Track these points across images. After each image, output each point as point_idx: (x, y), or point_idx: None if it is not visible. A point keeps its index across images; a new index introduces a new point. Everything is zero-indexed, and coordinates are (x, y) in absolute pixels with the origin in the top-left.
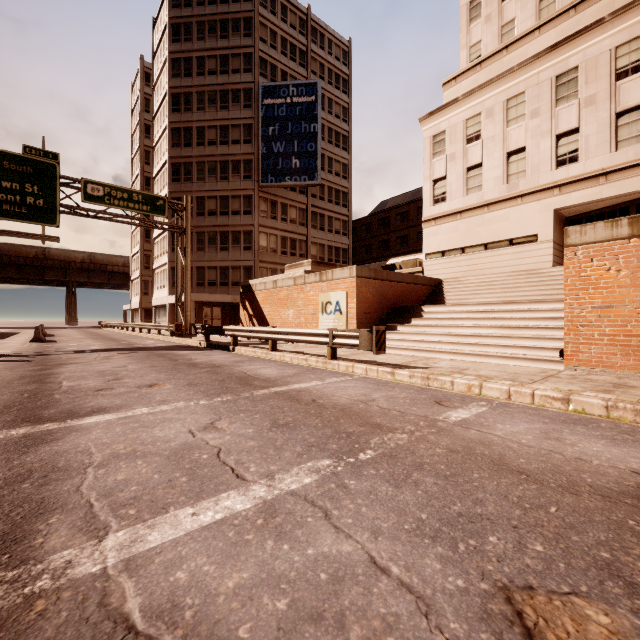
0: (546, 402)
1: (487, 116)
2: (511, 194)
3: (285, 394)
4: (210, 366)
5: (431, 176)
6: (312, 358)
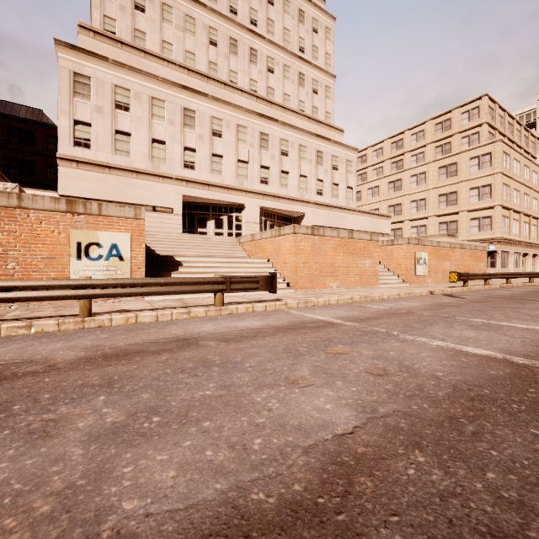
0: (347, 301)
1: (136, 97)
2: (156, 172)
3: (355, 320)
4: (177, 342)
5: (72, 113)
6: (199, 309)
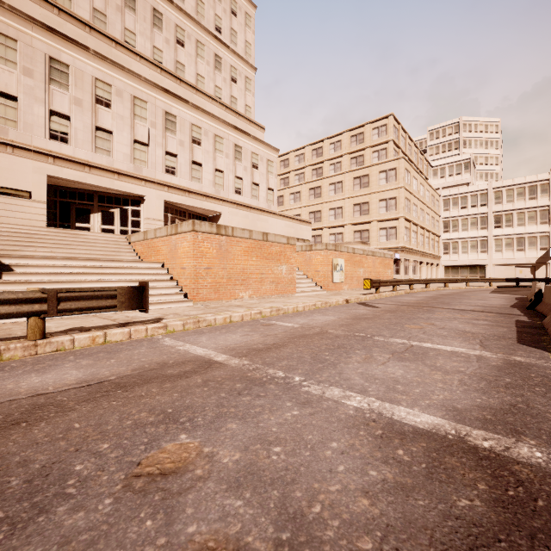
0: (255, 316)
1: None
2: None
3: (249, 352)
4: None
5: None
6: None
